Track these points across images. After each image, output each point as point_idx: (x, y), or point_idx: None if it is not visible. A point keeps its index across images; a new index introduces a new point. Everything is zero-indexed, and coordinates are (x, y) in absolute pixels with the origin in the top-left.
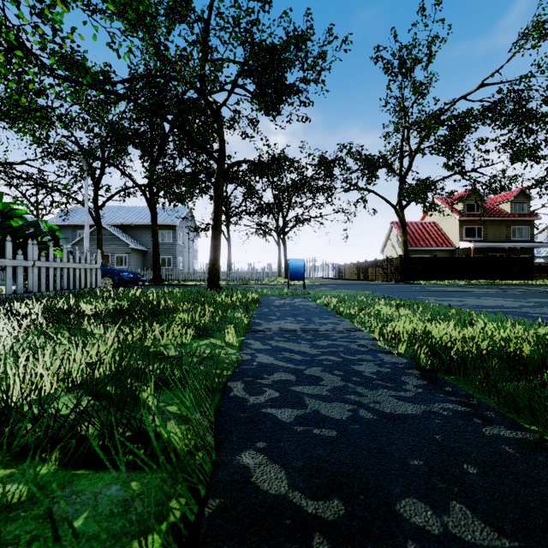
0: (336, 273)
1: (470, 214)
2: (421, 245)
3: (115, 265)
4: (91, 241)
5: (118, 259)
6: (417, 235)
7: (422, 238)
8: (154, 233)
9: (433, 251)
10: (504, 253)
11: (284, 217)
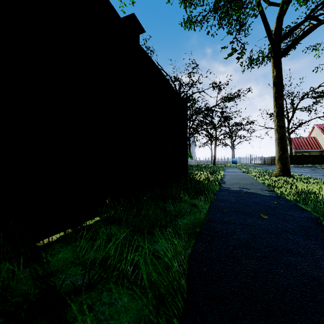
0: (262, 161)
1: None
2: (302, 149)
3: None
4: None
5: None
6: (301, 144)
7: (304, 145)
8: (190, 150)
9: (310, 151)
10: None
11: (233, 140)
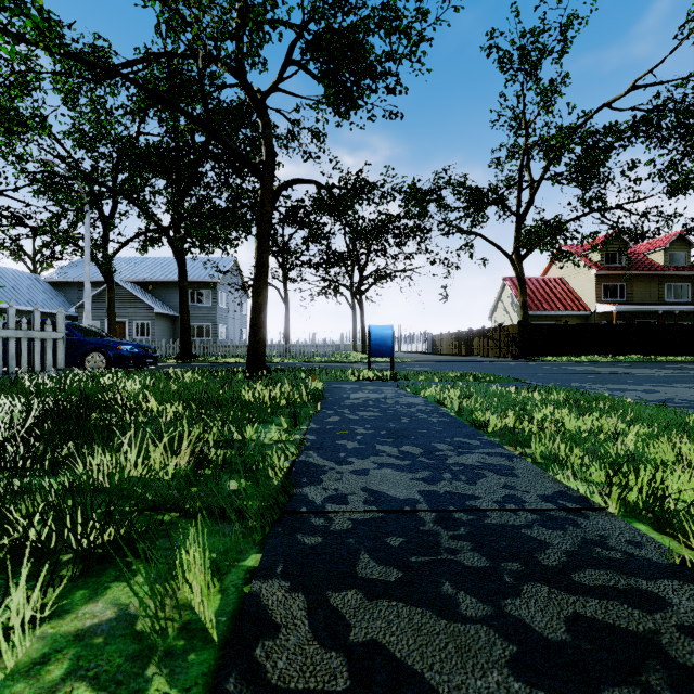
0: (428, 346)
1: (610, 267)
2: (545, 308)
3: (134, 336)
4: (102, 302)
5: (138, 328)
6: (538, 295)
7: (545, 299)
8: (182, 291)
9: (561, 316)
10: (656, 318)
11: (361, 270)
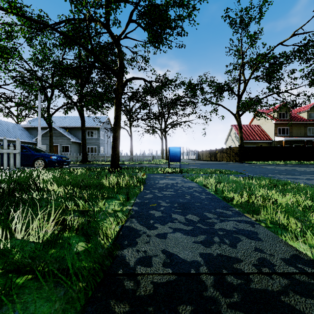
0: (196, 156)
1: (282, 119)
2: (251, 139)
3: (62, 152)
4: (47, 136)
5: (64, 148)
6: (248, 132)
7: (251, 135)
8: (83, 131)
9: (258, 142)
10: (303, 143)
11: (165, 121)
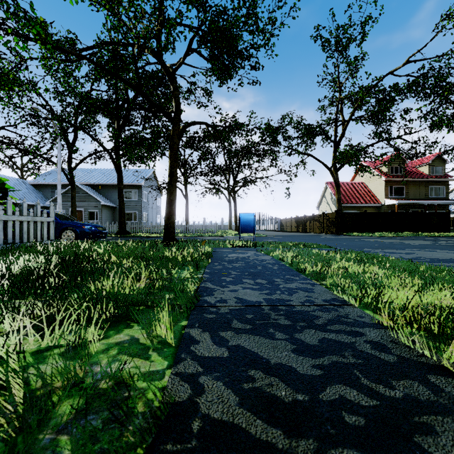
0: (278, 226)
1: (394, 175)
2: (352, 202)
3: (87, 219)
4: (67, 198)
5: (90, 214)
6: (348, 193)
7: (353, 196)
8: (120, 191)
9: (362, 207)
10: (423, 208)
11: (234, 177)
